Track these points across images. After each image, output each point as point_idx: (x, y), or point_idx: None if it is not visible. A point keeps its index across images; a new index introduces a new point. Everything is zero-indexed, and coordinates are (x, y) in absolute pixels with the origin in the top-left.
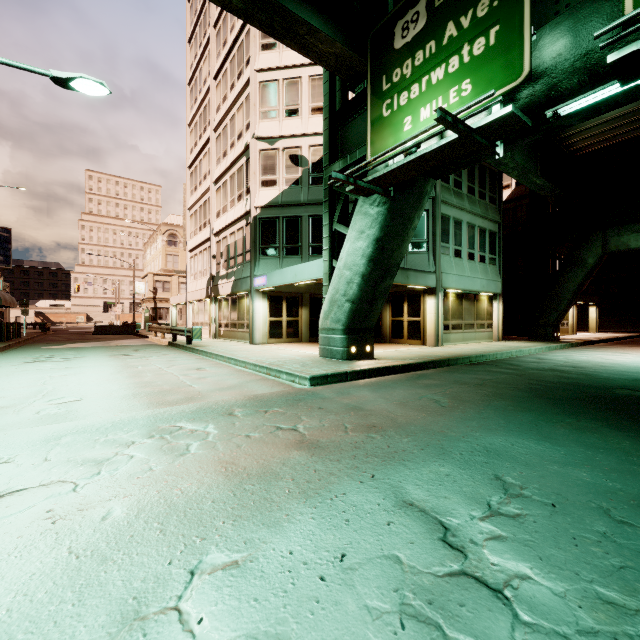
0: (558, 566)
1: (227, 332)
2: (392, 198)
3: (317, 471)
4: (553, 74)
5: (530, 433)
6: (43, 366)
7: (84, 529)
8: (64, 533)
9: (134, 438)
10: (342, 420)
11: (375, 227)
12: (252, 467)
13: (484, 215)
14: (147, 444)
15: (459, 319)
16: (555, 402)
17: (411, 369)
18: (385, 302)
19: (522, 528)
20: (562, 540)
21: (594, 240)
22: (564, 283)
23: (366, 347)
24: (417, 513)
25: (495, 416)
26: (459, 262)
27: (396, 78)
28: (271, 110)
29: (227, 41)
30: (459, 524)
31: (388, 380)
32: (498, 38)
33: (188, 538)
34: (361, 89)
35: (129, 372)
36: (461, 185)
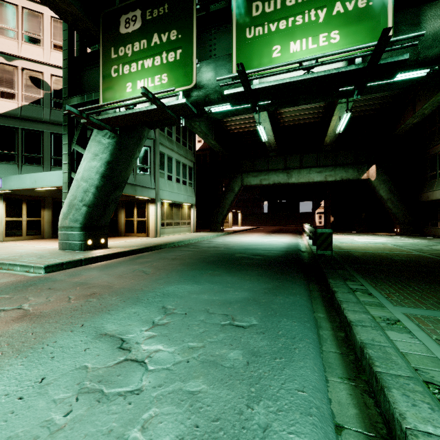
0: (176, 340)
1: None
2: (119, 135)
3: (34, 333)
4: (207, 89)
5: (190, 281)
6: None
7: None
8: None
9: None
10: (68, 294)
11: (107, 153)
12: None
13: (186, 156)
14: None
15: (171, 219)
16: (208, 263)
17: (134, 253)
18: (120, 207)
19: (166, 328)
20: (183, 328)
21: (238, 178)
22: (226, 200)
23: (101, 240)
24: (108, 338)
25: (175, 275)
26: (171, 183)
27: (121, 53)
28: (8, 29)
29: None
30: (132, 336)
31: (115, 262)
32: (181, 57)
33: None
34: (96, 49)
35: None
36: (172, 135)
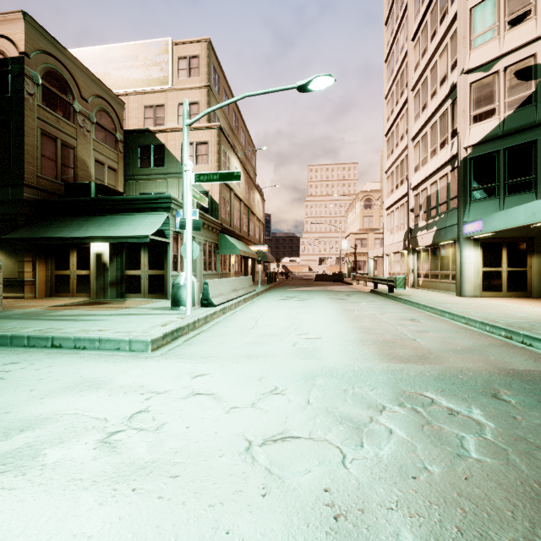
0: None
1: (426, 282)
2: None
3: None
4: None
5: None
6: (290, 303)
7: None
8: None
9: (382, 400)
10: None
11: None
12: None
13: None
14: (400, 415)
15: None
16: None
17: None
18: None
19: None
20: None
21: None
22: None
23: None
24: None
25: None
26: None
27: None
28: (486, 32)
29: None
30: None
31: None
32: None
33: None
34: None
35: (349, 315)
36: None
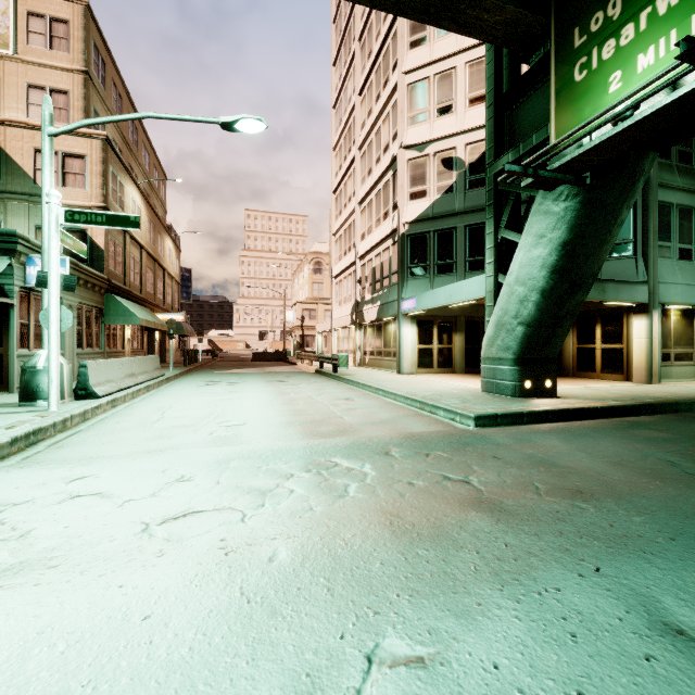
0: None
1: (372, 360)
2: (588, 187)
3: (509, 546)
4: None
5: None
6: (214, 389)
7: (253, 568)
8: (236, 569)
9: (292, 470)
10: (529, 477)
11: (561, 228)
12: (422, 525)
13: None
14: (305, 479)
15: (687, 346)
16: None
17: (615, 413)
18: None
19: None
20: None
21: None
22: None
23: (545, 382)
24: None
25: None
26: (687, 266)
27: (596, 26)
28: (420, 113)
29: (372, 51)
30: None
31: (584, 427)
32: None
33: (359, 607)
34: (539, 56)
35: (283, 399)
36: (691, 158)
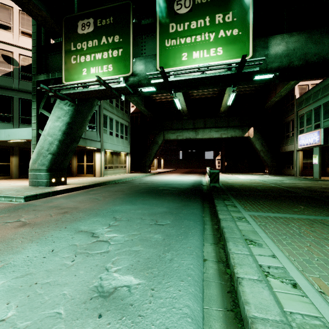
0: (124, 232)
1: None
2: (77, 104)
3: (37, 232)
4: (140, 76)
5: (129, 203)
6: None
7: None
8: None
9: None
10: (48, 212)
11: (67, 116)
12: None
13: (123, 118)
14: None
15: (112, 164)
16: (140, 193)
17: (87, 188)
18: (73, 154)
19: (118, 227)
20: (128, 226)
21: (161, 134)
22: (152, 150)
23: (62, 178)
24: (84, 232)
25: (119, 200)
26: (112, 137)
27: (79, 47)
28: None
29: None
30: (98, 231)
31: (74, 193)
32: (122, 54)
33: None
34: (59, 41)
35: None
36: (113, 102)
